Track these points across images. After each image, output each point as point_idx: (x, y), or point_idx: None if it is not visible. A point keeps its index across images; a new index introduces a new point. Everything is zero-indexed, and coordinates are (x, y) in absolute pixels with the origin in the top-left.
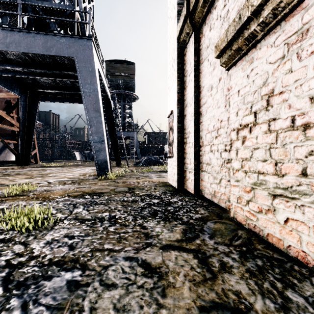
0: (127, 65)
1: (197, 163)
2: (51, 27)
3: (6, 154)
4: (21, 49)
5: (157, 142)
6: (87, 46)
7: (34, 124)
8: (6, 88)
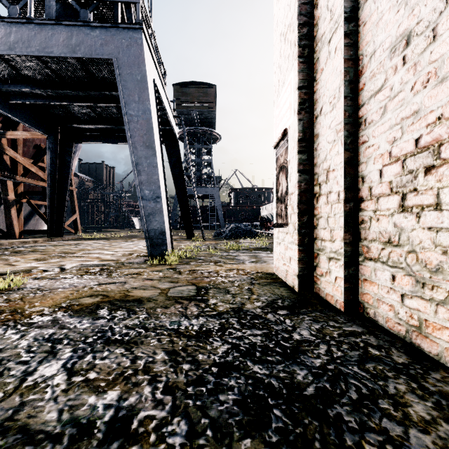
0: (205, 88)
1: (353, 239)
2: (81, 18)
3: (37, 220)
4: (31, 51)
5: (249, 202)
6: (134, 40)
7: (68, 177)
8: (25, 123)
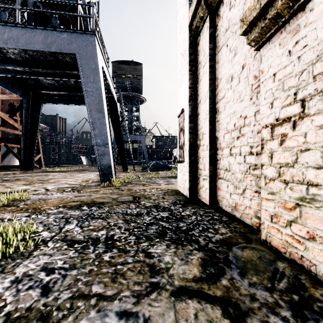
0: (135, 65)
1: (213, 168)
2: (52, 23)
3: (10, 158)
4: (19, 46)
5: (166, 145)
6: (90, 41)
7: (37, 127)
8: (7, 89)
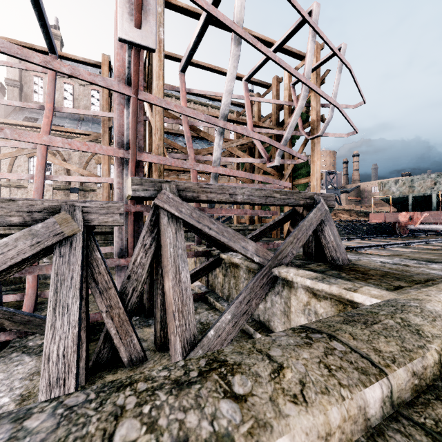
0: None
1: None
2: None
3: None
4: None
5: None
6: None
7: None
8: None
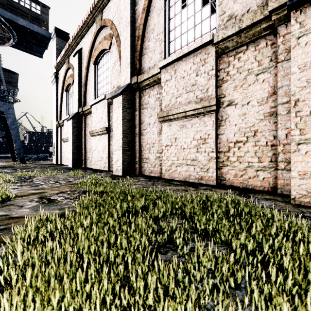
0: (10, 73)
1: (61, 157)
2: None
3: None
4: None
5: (41, 141)
6: (11, 107)
7: None
8: None
